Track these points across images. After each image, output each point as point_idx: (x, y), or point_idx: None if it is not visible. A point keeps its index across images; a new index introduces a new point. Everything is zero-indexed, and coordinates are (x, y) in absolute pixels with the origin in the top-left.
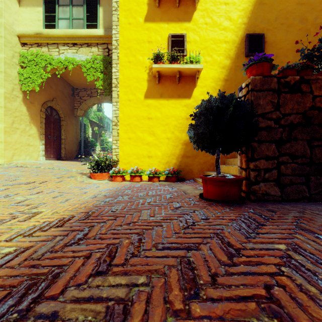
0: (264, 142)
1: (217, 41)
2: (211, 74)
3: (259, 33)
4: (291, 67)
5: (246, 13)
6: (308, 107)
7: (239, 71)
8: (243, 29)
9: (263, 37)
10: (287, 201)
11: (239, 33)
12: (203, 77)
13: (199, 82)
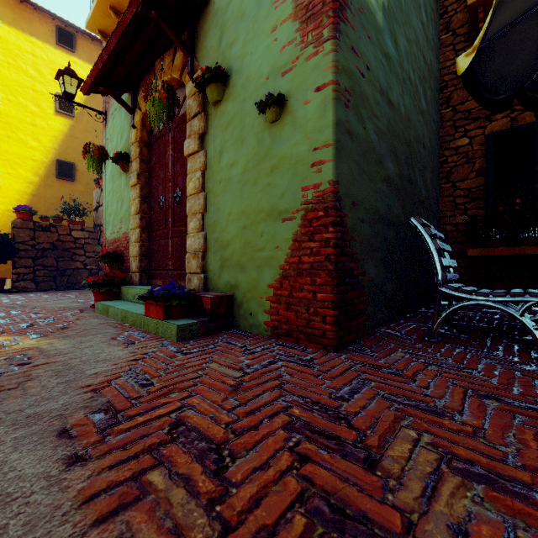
0: (24, 258)
1: (23, 157)
2: (15, 187)
3: (70, 162)
4: (45, 217)
5: (57, 140)
6: (56, 240)
7: (49, 189)
8: (54, 154)
9: (74, 167)
10: (41, 291)
11: (49, 156)
12: (4, 187)
13: (0, 191)
